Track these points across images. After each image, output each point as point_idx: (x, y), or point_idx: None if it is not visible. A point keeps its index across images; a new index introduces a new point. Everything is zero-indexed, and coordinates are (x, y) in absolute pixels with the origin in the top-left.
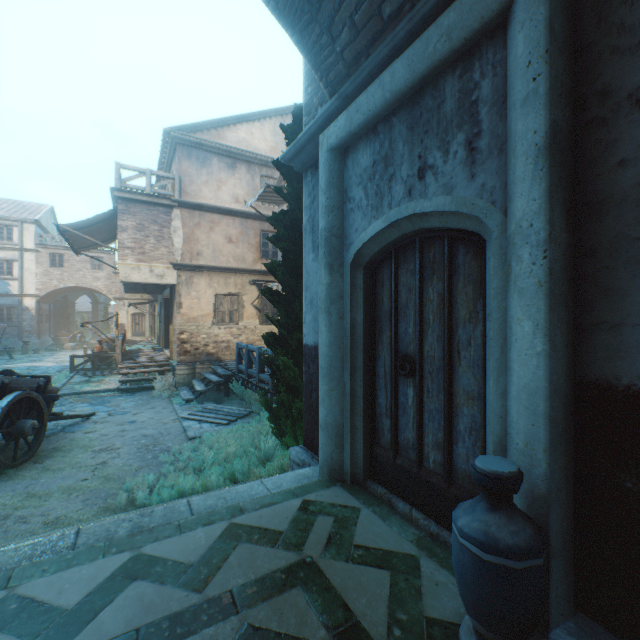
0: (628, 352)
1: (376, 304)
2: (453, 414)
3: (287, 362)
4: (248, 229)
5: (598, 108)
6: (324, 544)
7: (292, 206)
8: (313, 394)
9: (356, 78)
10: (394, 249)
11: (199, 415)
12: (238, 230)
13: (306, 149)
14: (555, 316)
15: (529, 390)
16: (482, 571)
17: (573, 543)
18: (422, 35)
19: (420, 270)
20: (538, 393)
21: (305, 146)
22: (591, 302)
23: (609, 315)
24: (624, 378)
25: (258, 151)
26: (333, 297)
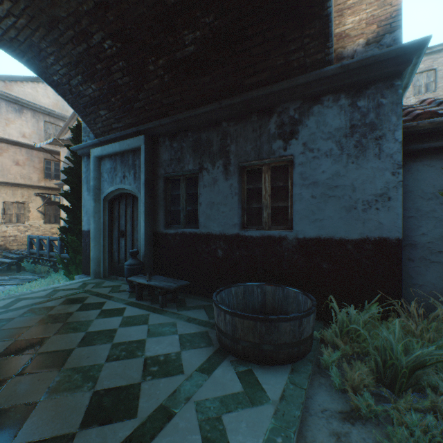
0: (159, 225)
1: (113, 214)
2: (134, 246)
3: (74, 238)
4: (34, 157)
5: (156, 176)
6: (92, 287)
7: (76, 166)
8: (88, 250)
9: (105, 138)
10: (119, 196)
11: (0, 282)
12: (25, 157)
13: (84, 149)
14: (147, 218)
15: (142, 234)
16: (128, 270)
17: (153, 267)
18: (123, 141)
19: (126, 204)
20: (143, 234)
21: (84, 148)
22: (155, 215)
23: (157, 218)
24: (159, 230)
25: (43, 104)
26: (96, 211)
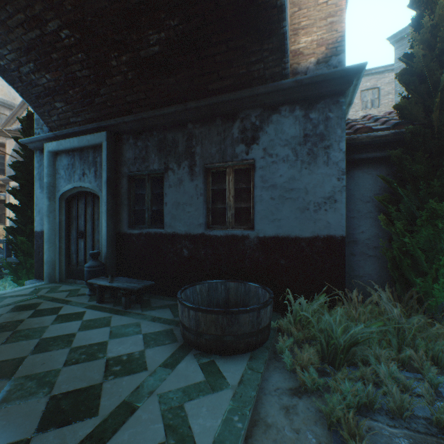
0: (123, 225)
1: (71, 214)
2: (95, 247)
3: (24, 240)
4: None
5: (119, 174)
6: (46, 292)
7: (26, 161)
8: (41, 253)
9: (61, 132)
10: (77, 195)
11: None
12: None
13: (37, 143)
14: (109, 218)
15: (104, 235)
16: (88, 272)
17: (116, 268)
18: (82, 136)
19: (85, 203)
20: (105, 235)
21: (36, 141)
22: (118, 215)
23: (120, 218)
24: (122, 231)
25: None
26: (51, 210)
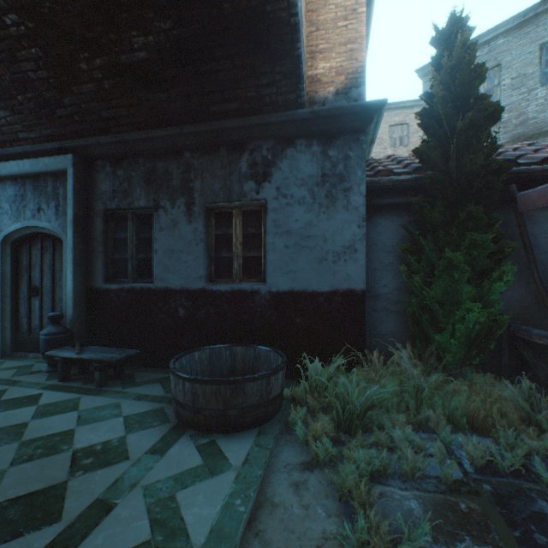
0: (96, 279)
1: (20, 263)
2: (56, 308)
3: None
4: None
5: (91, 212)
6: None
7: None
8: None
9: (5, 151)
10: (29, 237)
11: None
12: None
13: None
14: (77, 269)
15: (69, 291)
16: (47, 342)
17: (86, 335)
18: (37, 159)
19: (42, 249)
20: (71, 291)
21: None
22: (90, 265)
23: (93, 269)
24: (96, 286)
25: None
26: None
